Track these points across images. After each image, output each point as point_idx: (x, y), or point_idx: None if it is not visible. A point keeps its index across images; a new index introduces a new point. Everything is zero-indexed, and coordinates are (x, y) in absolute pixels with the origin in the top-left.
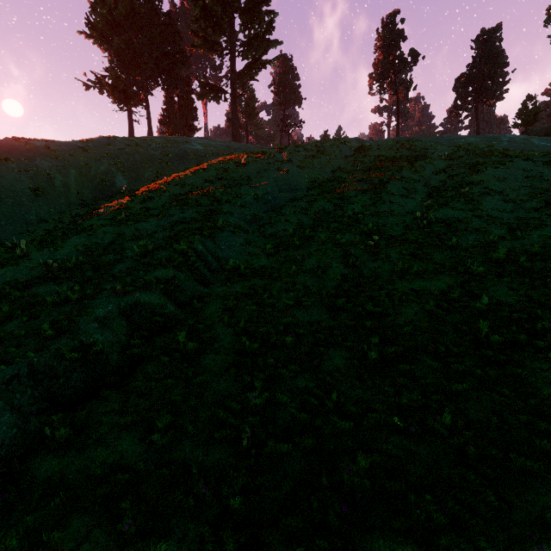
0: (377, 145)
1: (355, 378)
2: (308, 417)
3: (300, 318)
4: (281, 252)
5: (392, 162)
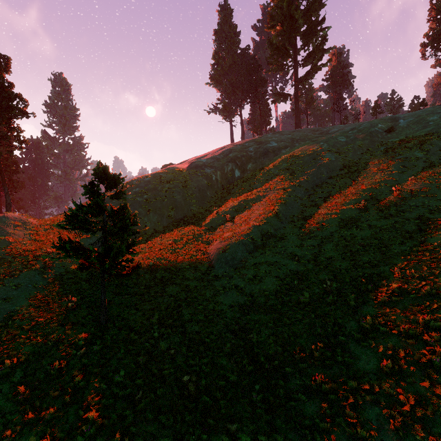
0: (408, 123)
1: (332, 251)
2: (314, 258)
3: (318, 235)
4: (317, 209)
5: (407, 143)
